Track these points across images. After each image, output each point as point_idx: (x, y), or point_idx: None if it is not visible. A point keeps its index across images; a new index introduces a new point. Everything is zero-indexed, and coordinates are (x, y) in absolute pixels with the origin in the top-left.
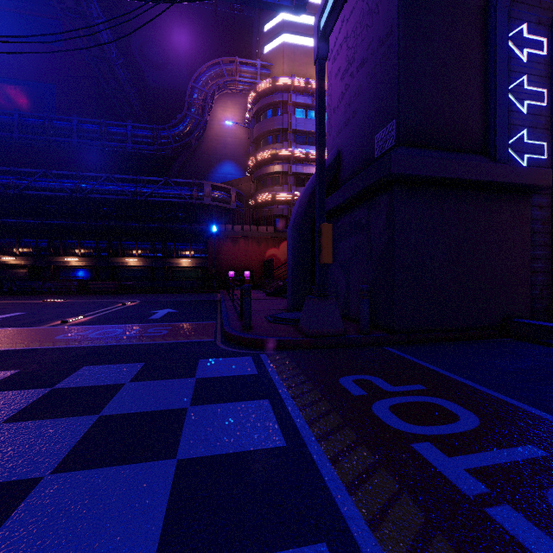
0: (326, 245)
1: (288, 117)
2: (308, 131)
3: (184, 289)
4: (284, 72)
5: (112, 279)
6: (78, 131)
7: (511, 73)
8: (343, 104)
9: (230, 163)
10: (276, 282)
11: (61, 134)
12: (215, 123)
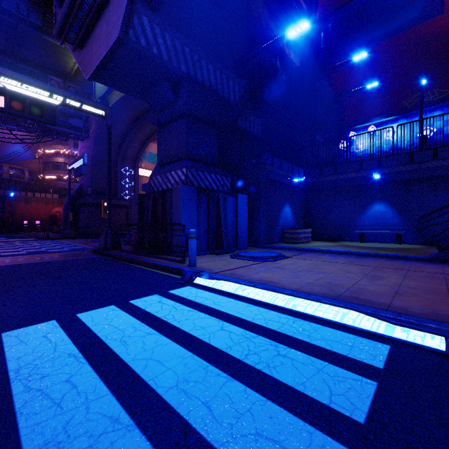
0: (70, 217)
1: None
2: None
3: None
4: None
5: None
6: None
7: (123, 178)
8: None
9: (20, 145)
10: (60, 227)
11: None
12: None
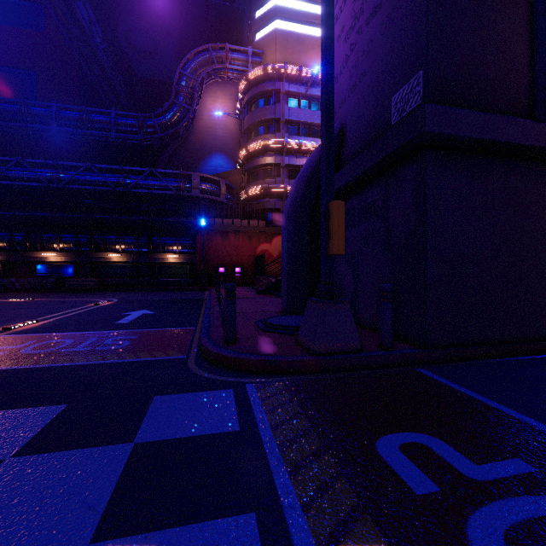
0: (336, 230)
1: (280, 106)
2: (301, 122)
3: (171, 287)
4: (277, 59)
5: (94, 276)
6: (57, 118)
7: None
8: (348, 68)
9: (220, 156)
10: (269, 279)
11: (39, 121)
12: (205, 114)
